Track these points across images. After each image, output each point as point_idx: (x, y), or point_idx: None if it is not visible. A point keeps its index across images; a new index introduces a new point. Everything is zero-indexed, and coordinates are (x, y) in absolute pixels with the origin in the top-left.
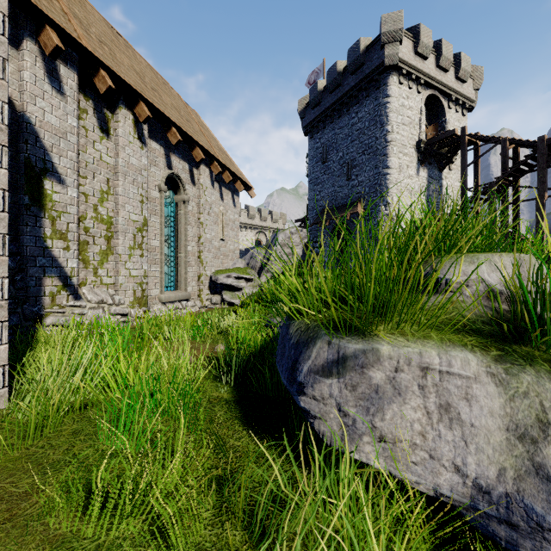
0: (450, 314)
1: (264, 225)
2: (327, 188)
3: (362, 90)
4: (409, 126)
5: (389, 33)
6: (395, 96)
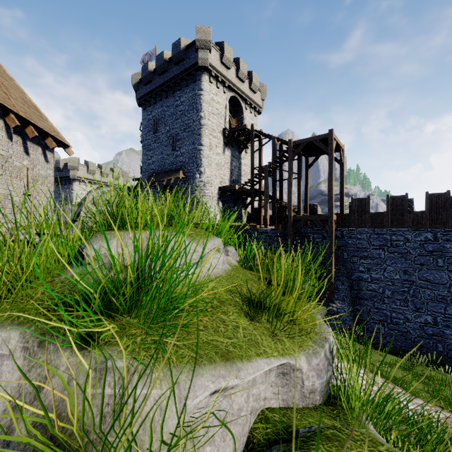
0: (64, 287)
1: (106, 181)
2: (157, 155)
3: (184, 80)
4: (217, 116)
5: (201, 41)
6: (207, 91)
